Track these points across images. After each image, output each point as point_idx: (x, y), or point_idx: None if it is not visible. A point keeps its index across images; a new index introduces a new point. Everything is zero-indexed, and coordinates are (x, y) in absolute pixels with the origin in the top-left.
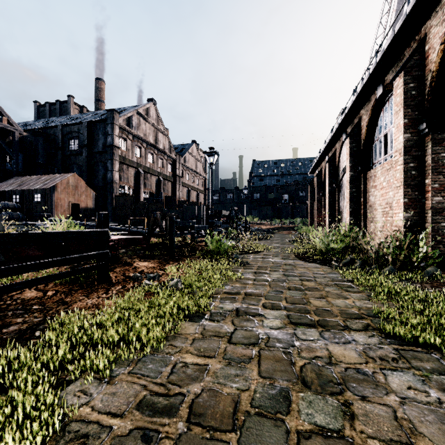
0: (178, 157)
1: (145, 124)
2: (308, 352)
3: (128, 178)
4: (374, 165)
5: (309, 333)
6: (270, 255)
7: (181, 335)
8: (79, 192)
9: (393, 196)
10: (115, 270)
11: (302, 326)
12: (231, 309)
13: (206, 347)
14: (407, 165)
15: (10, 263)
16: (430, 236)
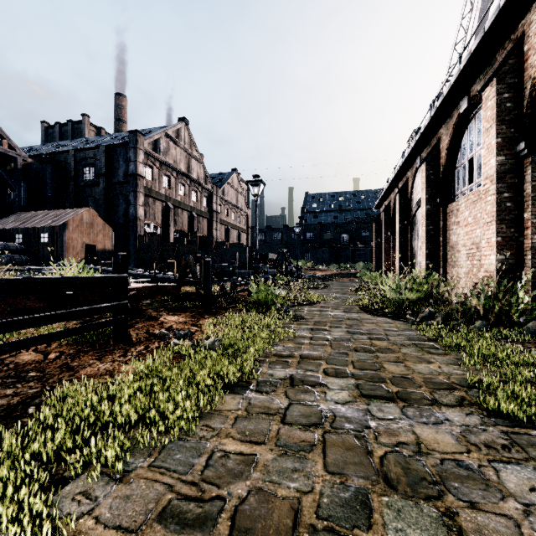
0: (215, 189)
1: (175, 149)
2: (388, 436)
3: (154, 214)
4: (456, 197)
5: (386, 409)
6: (328, 307)
7: (220, 412)
8: (95, 230)
9: (481, 234)
10: (136, 326)
11: (377, 400)
12: (284, 377)
13: (253, 429)
14: (500, 196)
15: (3, 318)
16: (529, 283)
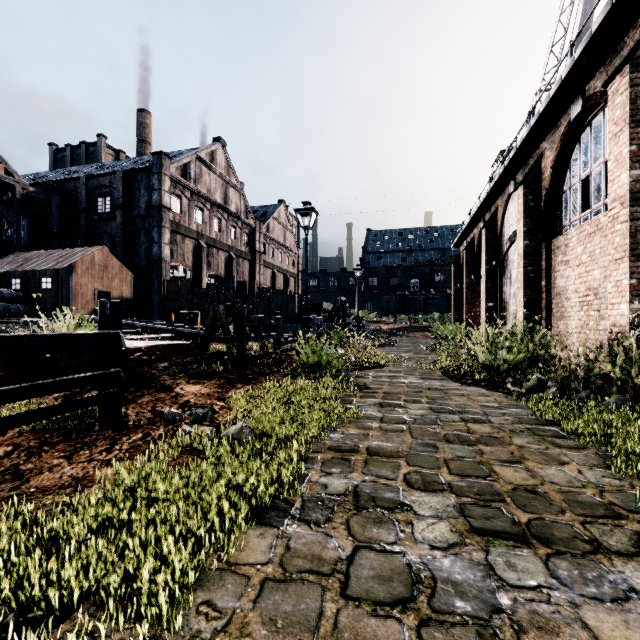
0: (258, 224)
1: (209, 175)
2: (540, 634)
3: (183, 254)
4: (563, 229)
5: (520, 563)
6: (400, 372)
7: (236, 568)
8: (110, 274)
9: (600, 276)
10: (139, 401)
11: (500, 540)
12: (344, 491)
13: (291, 612)
14: (635, 223)
15: None
16: None
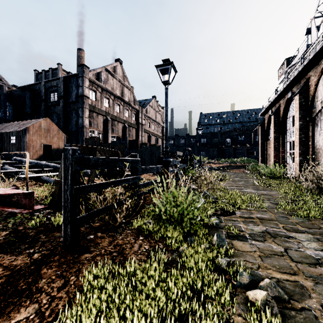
0: (141, 108)
1: (113, 80)
2: None
3: (97, 124)
4: None
5: None
6: (275, 223)
7: None
8: (51, 134)
9: None
10: None
11: None
12: None
13: None
14: None
15: None
16: None
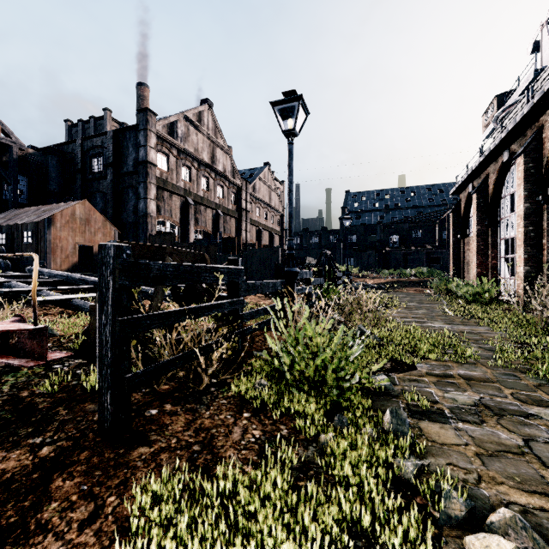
0: (244, 184)
1: (197, 135)
2: None
3: (171, 210)
4: None
5: None
6: (495, 387)
7: None
8: (92, 228)
9: None
10: None
11: None
12: None
13: None
14: None
15: None
16: None
